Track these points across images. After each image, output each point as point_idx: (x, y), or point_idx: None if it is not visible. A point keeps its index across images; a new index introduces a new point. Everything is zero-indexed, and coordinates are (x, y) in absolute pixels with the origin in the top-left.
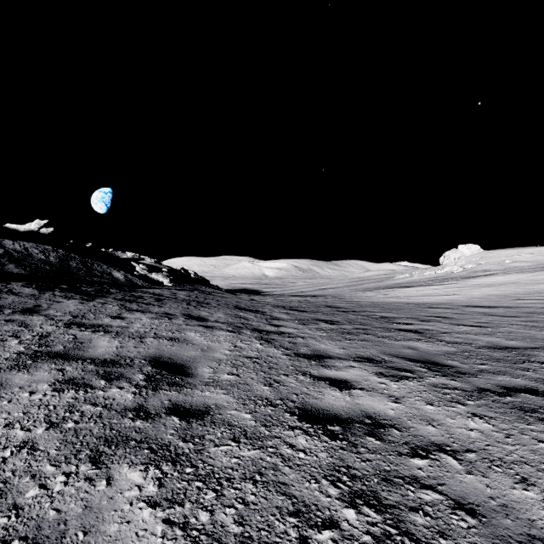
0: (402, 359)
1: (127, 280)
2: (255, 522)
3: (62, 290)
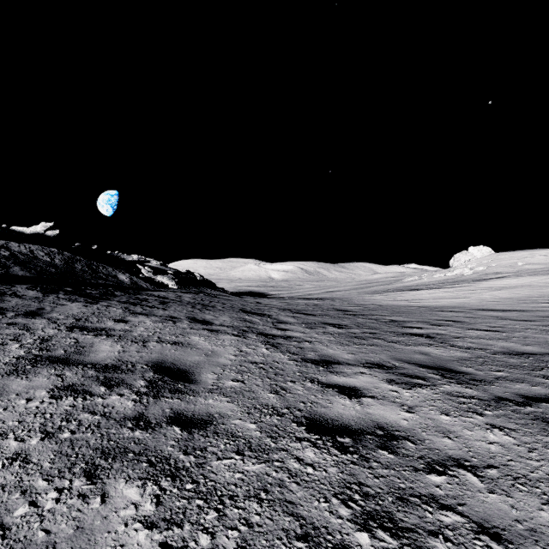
0: (414, 365)
1: (133, 282)
2: (260, 547)
3: (66, 292)
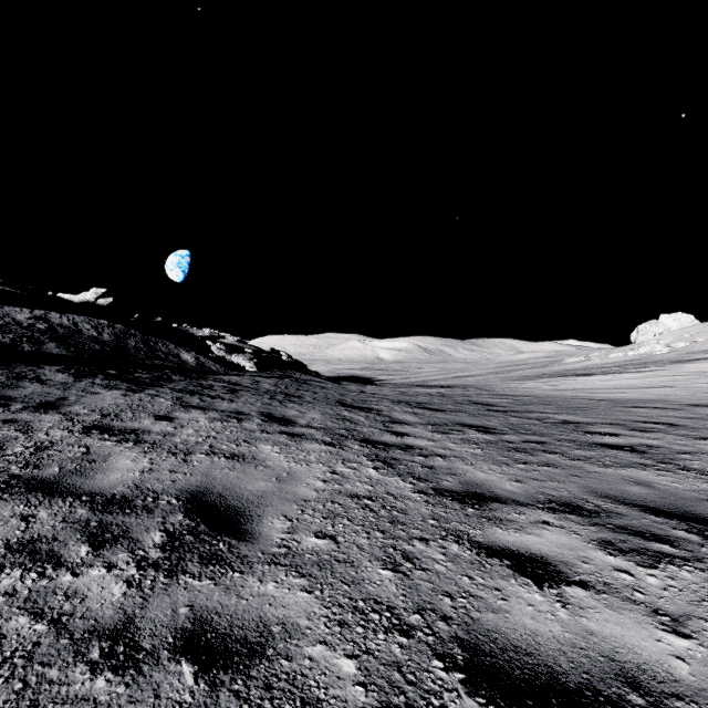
0: (635, 507)
1: (199, 363)
2: None
3: (107, 376)
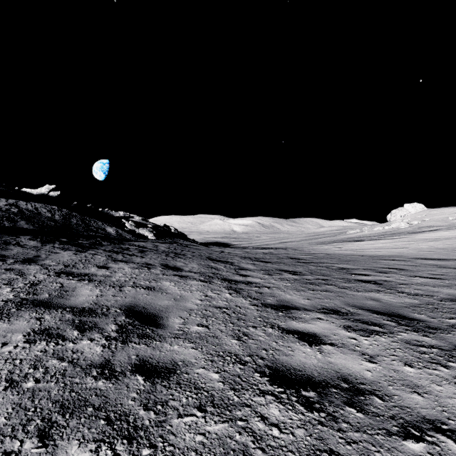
0: (367, 311)
1: (118, 234)
2: None
3: (61, 242)
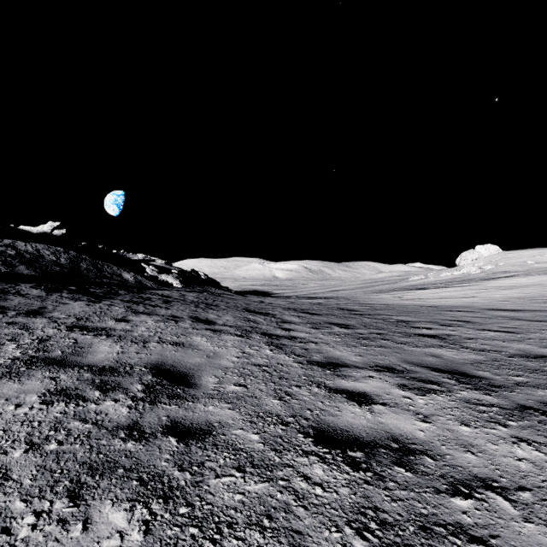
0: (426, 368)
1: (137, 281)
2: None
3: (70, 291)
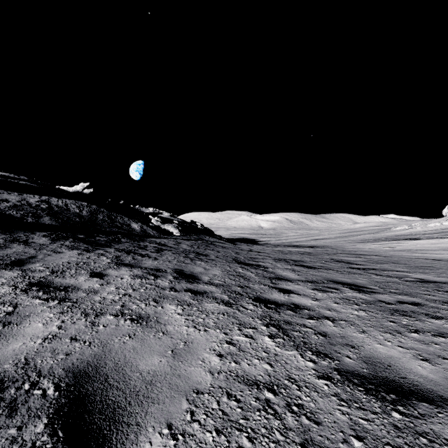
0: None
1: (142, 230)
2: None
3: (75, 239)
